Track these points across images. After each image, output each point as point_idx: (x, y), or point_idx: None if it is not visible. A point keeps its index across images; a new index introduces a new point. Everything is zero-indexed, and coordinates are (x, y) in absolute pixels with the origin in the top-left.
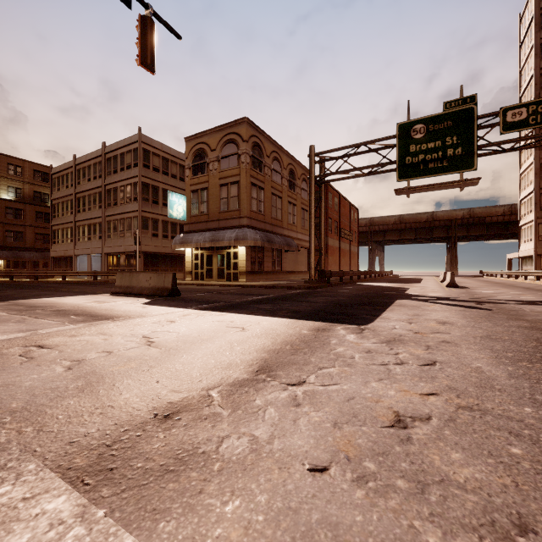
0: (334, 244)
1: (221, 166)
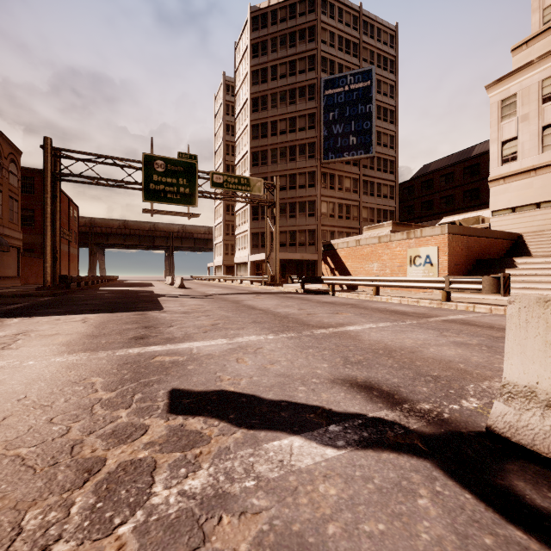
0: None
1: None
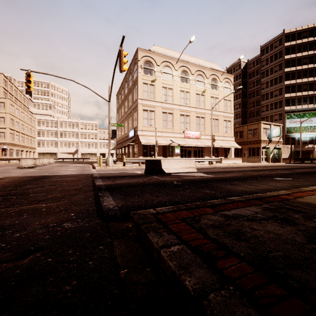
0: None
1: None
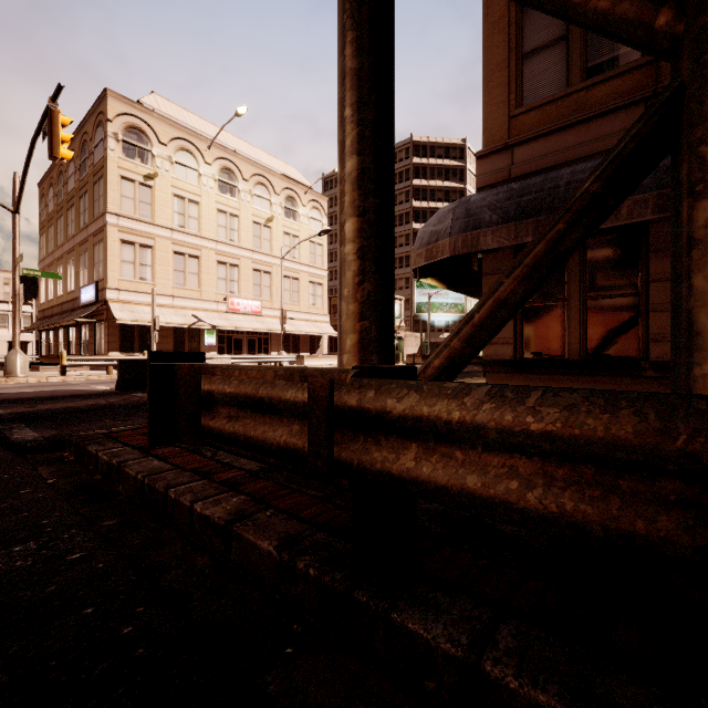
0: None
1: None
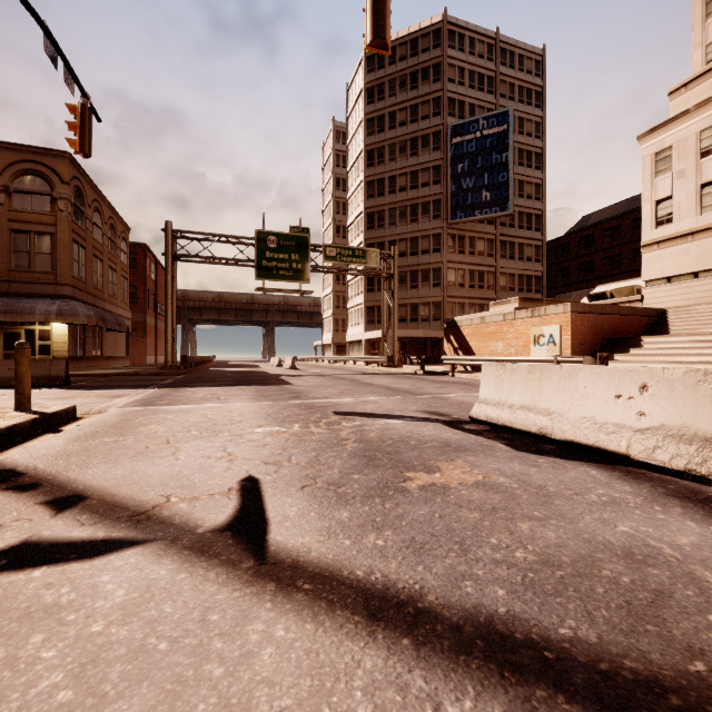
0: (151, 322)
1: (14, 203)
